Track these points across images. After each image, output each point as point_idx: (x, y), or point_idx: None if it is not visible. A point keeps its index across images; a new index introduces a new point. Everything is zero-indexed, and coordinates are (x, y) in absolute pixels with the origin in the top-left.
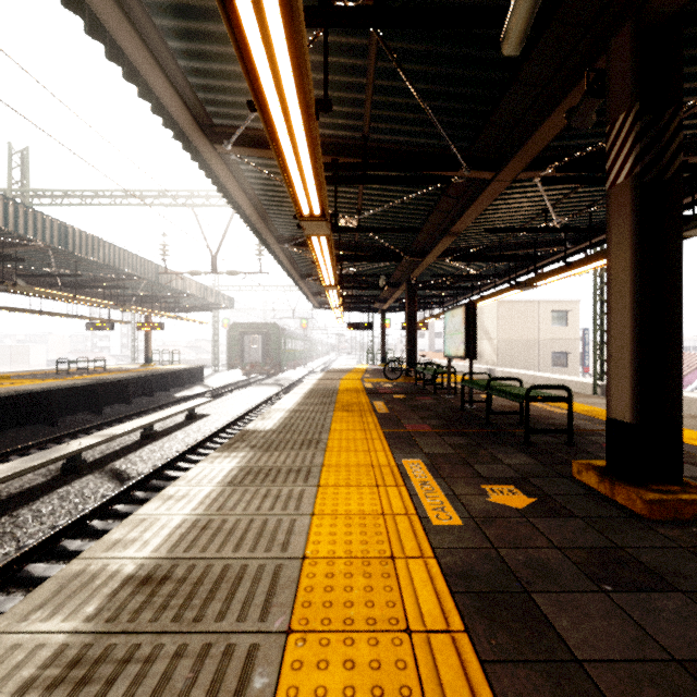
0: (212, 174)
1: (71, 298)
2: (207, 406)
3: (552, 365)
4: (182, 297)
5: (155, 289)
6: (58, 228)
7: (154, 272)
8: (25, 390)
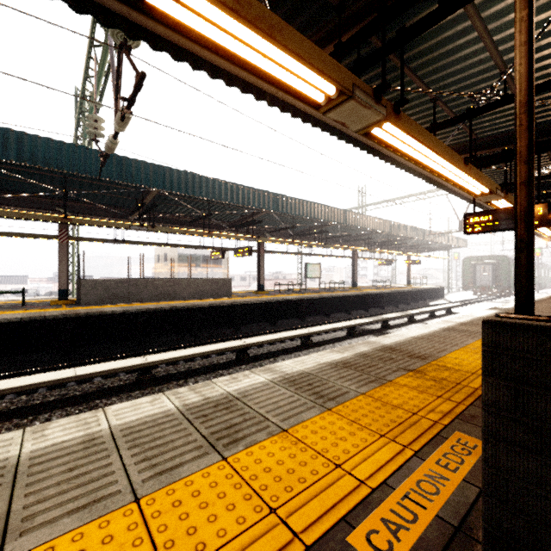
0: (476, 203)
1: (385, 252)
2: (455, 309)
3: None
4: (432, 244)
5: (416, 241)
6: (389, 224)
7: (421, 234)
8: (377, 292)
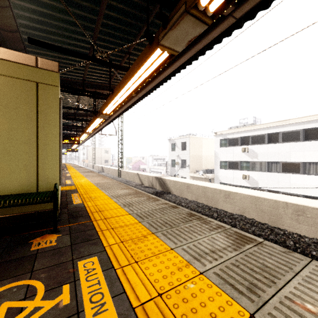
0: None
1: None
2: None
3: (105, 163)
4: None
5: None
6: None
7: None
8: None
